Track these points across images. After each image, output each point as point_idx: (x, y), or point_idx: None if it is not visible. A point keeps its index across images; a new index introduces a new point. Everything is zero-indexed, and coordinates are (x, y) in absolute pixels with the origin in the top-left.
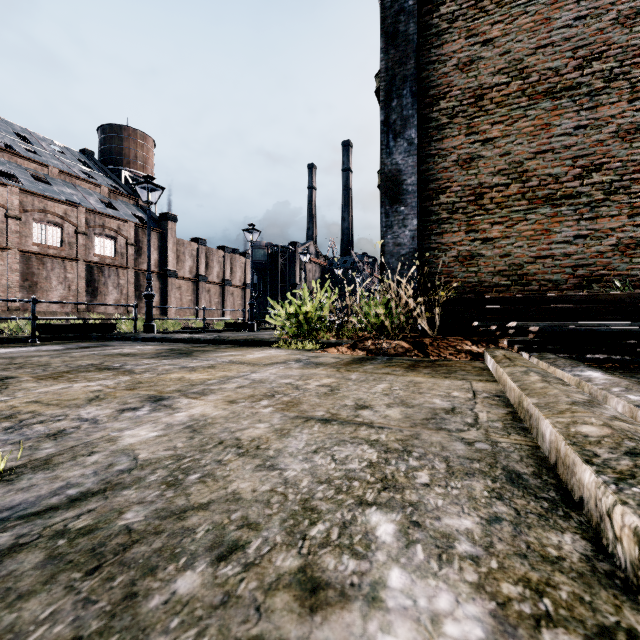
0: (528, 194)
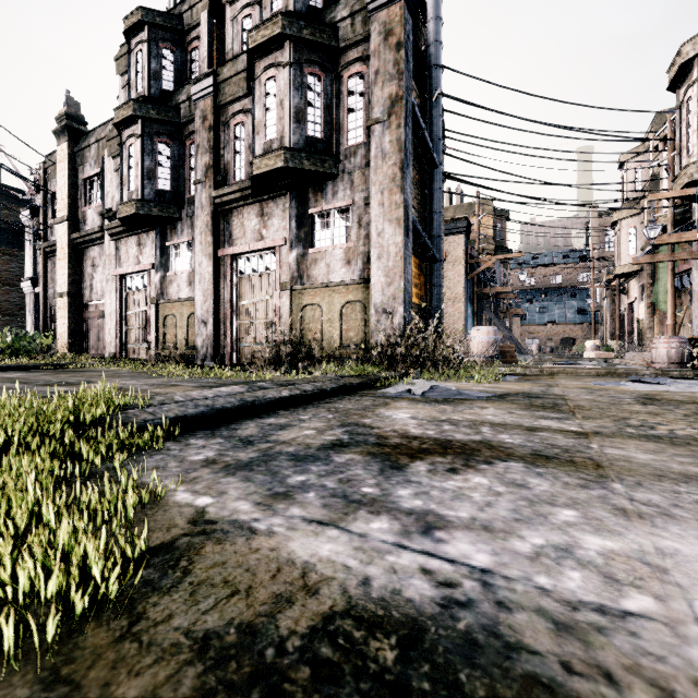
0: (2, 312)
